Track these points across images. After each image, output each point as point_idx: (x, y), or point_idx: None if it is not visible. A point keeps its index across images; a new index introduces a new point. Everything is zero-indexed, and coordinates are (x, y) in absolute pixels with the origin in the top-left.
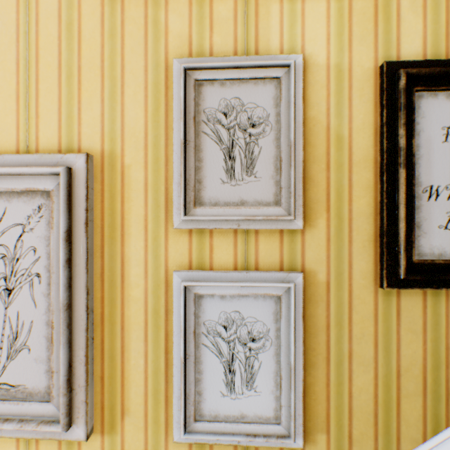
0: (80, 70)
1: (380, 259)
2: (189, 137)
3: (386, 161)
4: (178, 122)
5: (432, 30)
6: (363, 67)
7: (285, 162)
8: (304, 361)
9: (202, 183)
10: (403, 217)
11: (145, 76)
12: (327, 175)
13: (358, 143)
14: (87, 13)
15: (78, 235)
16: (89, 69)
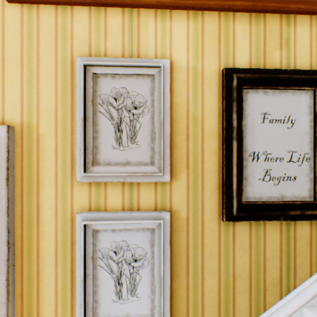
0: (4, 61)
1: (222, 201)
2: (88, 115)
3: (225, 135)
4: (80, 104)
5: (255, 48)
6: (211, 70)
7: (157, 134)
8: (172, 273)
9: (98, 148)
10: (235, 174)
11: (56, 68)
12: (187, 143)
13: (208, 121)
14: (10, 17)
15: (0, 187)
16: (11, 61)
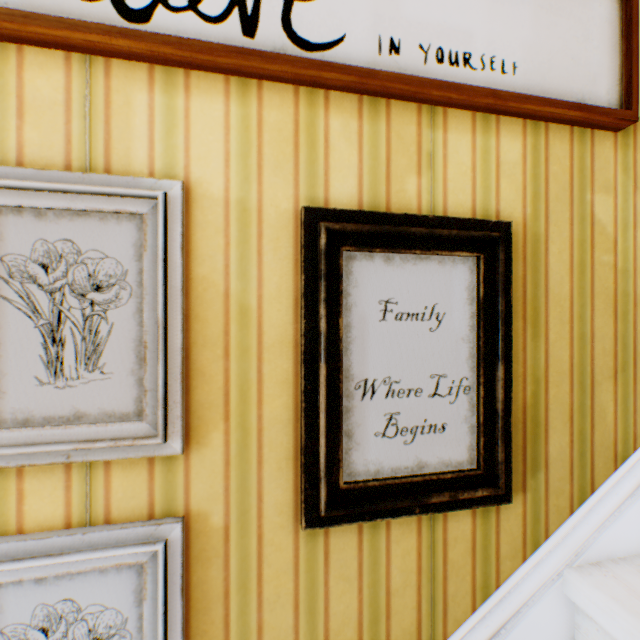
0: None
1: (301, 485)
2: None
3: (305, 348)
4: None
5: (371, 167)
6: (280, 207)
7: (152, 349)
8: None
9: None
10: (323, 430)
11: None
12: (226, 365)
13: (272, 317)
14: None
15: None
16: None
